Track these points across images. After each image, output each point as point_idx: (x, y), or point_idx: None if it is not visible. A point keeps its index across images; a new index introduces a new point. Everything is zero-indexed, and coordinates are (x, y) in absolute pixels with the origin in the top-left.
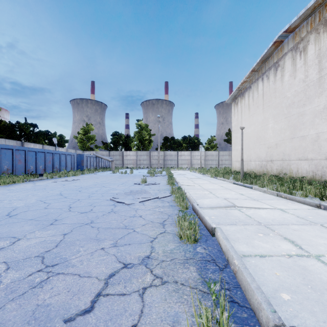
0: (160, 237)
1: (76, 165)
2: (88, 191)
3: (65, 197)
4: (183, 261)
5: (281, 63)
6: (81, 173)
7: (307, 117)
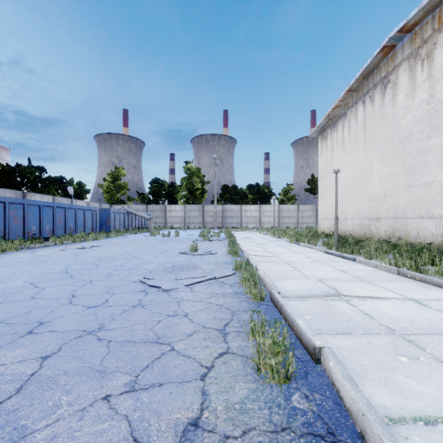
0: (219, 365)
1: (99, 225)
2: (108, 266)
3: (70, 276)
4: (269, 438)
5: (393, 78)
6: (106, 236)
7: (433, 155)
